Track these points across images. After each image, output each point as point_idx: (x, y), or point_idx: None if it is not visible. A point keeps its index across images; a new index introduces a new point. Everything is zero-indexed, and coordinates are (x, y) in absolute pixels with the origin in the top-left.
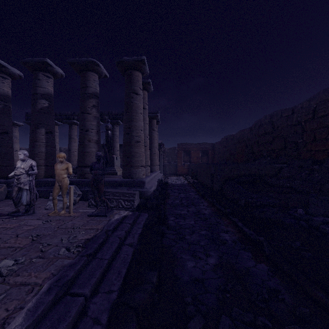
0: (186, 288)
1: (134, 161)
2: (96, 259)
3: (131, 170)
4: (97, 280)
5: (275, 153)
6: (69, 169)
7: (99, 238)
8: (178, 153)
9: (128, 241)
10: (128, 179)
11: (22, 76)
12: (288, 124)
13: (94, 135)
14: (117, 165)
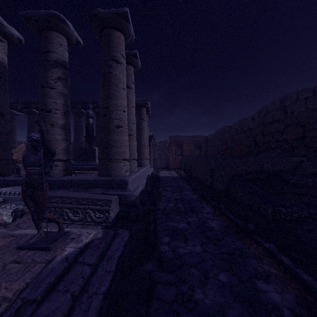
0: None
1: (113, 153)
2: None
3: (110, 165)
4: None
5: (288, 144)
6: None
7: None
8: (169, 147)
9: None
10: (104, 178)
11: None
12: (308, 108)
13: (59, 118)
14: None
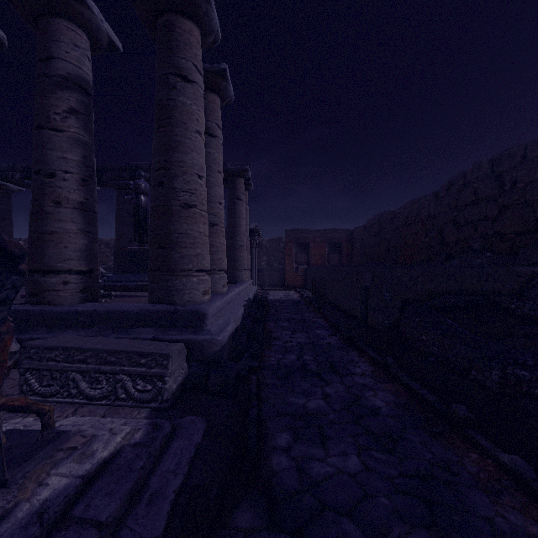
0: None
1: (178, 258)
2: None
3: (171, 282)
4: None
5: (506, 243)
6: None
7: None
8: (286, 248)
9: None
10: (160, 306)
11: None
12: None
13: (72, 189)
14: None
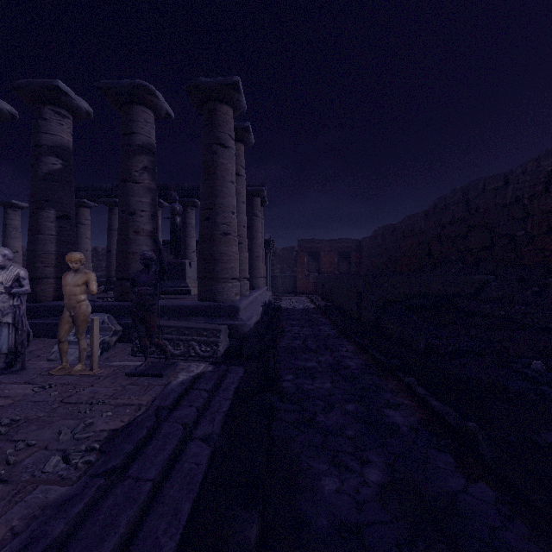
0: (323, 551)
1: (219, 270)
2: (127, 482)
3: (214, 287)
4: (120, 541)
5: (472, 256)
6: (91, 285)
7: (141, 427)
8: (298, 257)
9: (201, 431)
10: (208, 303)
11: (17, 115)
12: (497, 203)
13: (146, 223)
14: (192, 277)
